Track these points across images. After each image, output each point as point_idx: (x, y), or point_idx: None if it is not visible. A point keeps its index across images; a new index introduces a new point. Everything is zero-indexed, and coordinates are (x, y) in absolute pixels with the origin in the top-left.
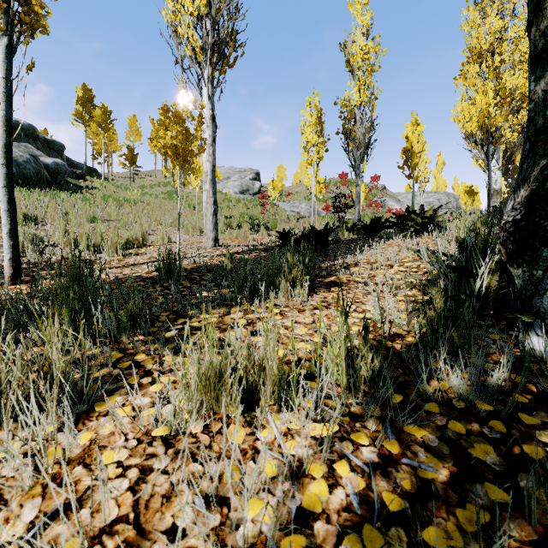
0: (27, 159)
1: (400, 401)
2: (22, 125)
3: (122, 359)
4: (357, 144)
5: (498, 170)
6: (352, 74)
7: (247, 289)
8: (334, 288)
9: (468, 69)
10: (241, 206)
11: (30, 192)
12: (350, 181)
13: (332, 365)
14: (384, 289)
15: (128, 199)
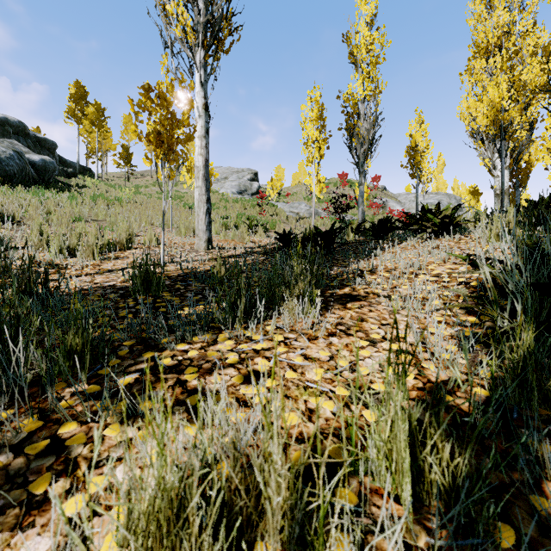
0: (11, 155)
1: (511, 540)
2: (12, 122)
3: (39, 432)
4: (361, 140)
5: (506, 170)
6: (355, 67)
7: (241, 308)
8: (351, 304)
9: (475, 65)
10: (238, 207)
11: (12, 190)
12: (350, 181)
13: (378, 457)
14: (415, 306)
15: (120, 198)
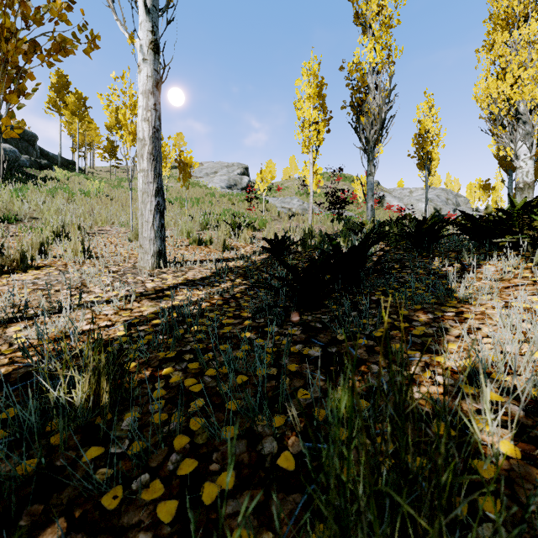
0: None
1: None
2: None
3: None
4: (371, 119)
5: (530, 160)
6: (364, 28)
7: None
8: None
9: (495, 38)
10: (225, 202)
11: None
12: (344, 175)
13: None
14: None
15: (87, 191)
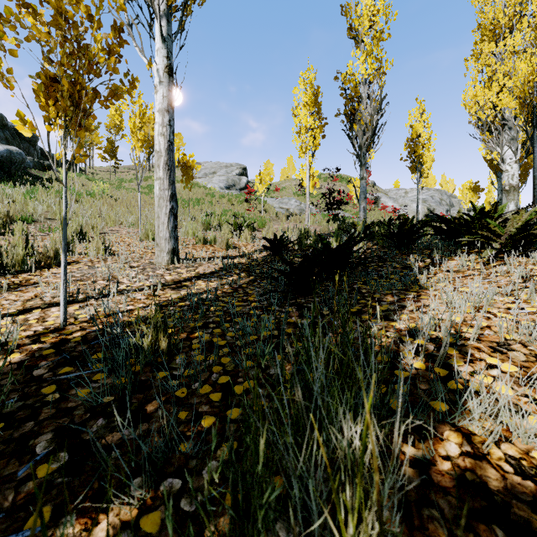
0: None
1: None
2: None
3: None
4: (363, 127)
5: (515, 163)
6: (356, 42)
7: None
8: None
9: (482, 48)
10: (225, 202)
11: None
12: (340, 176)
13: None
14: None
15: (92, 192)
